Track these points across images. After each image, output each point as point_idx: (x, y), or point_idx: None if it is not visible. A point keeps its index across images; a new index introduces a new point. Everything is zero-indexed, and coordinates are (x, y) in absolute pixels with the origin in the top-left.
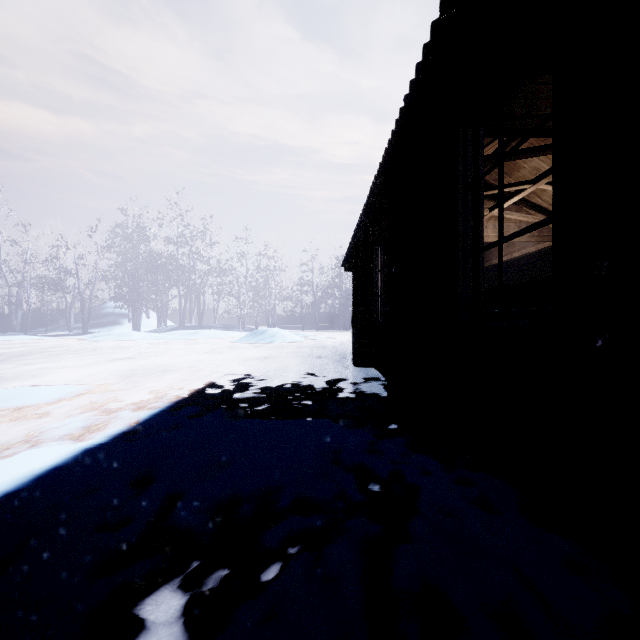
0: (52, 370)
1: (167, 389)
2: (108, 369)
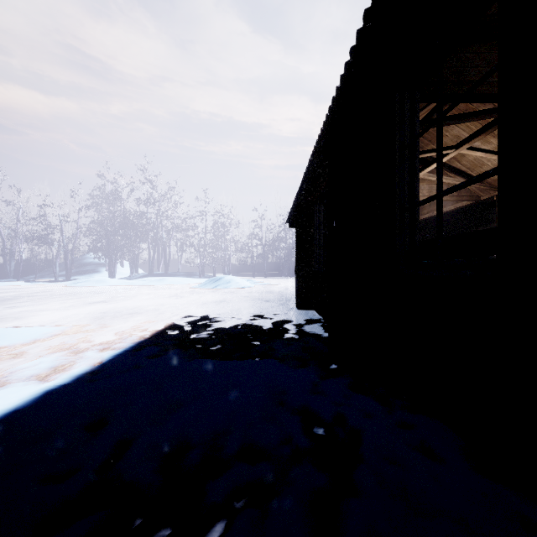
0: (34, 312)
1: (132, 330)
2: (83, 312)
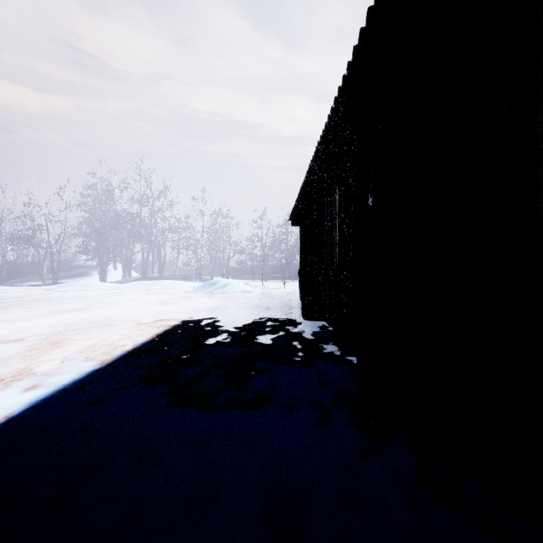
0: None
1: (91, 352)
2: (46, 323)
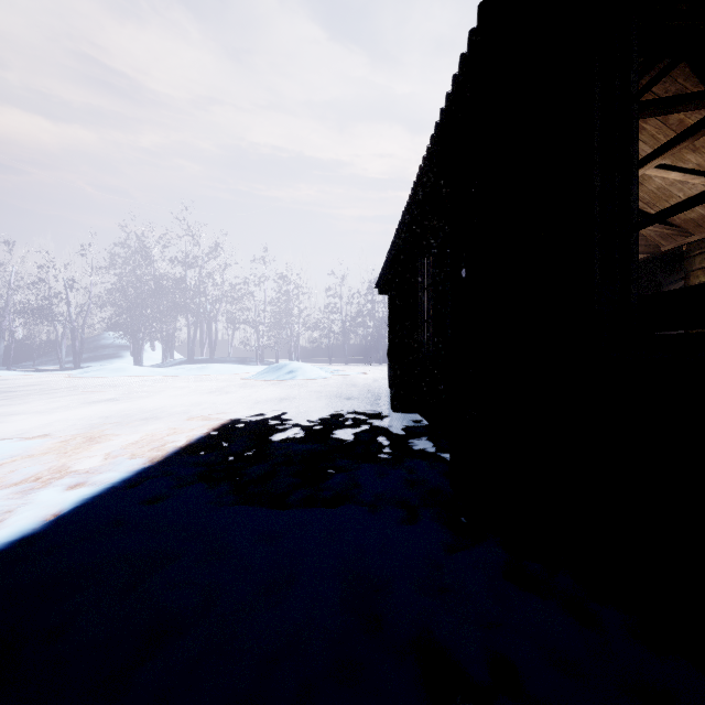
0: (2, 417)
1: (137, 448)
2: (76, 416)
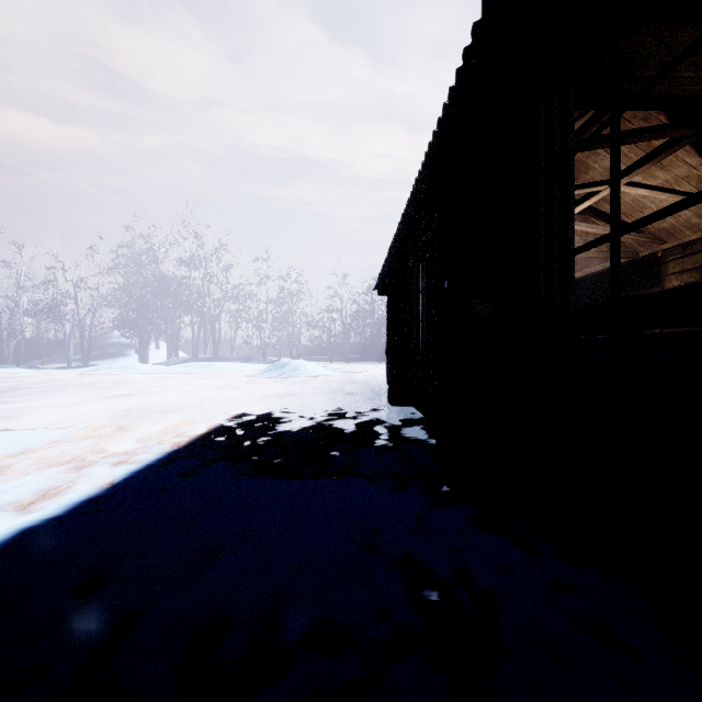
0: (31, 410)
1: (162, 435)
2: (99, 409)
